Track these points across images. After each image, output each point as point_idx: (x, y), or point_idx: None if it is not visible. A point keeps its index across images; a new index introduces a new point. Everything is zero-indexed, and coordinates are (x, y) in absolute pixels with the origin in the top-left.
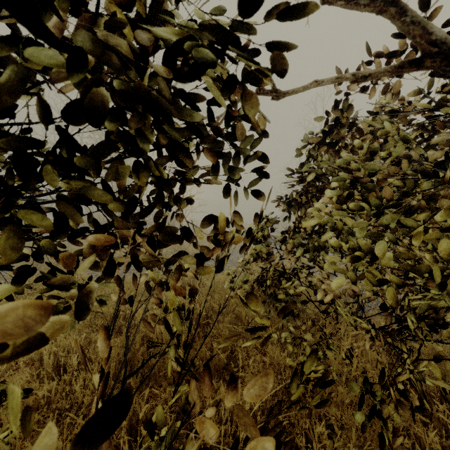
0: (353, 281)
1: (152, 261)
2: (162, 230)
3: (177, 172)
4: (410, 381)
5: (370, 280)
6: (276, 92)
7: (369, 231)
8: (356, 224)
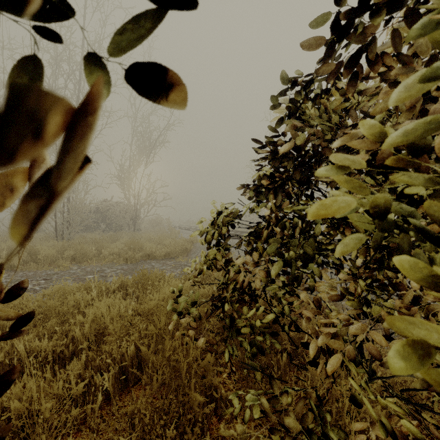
0: None
1: None
2: None
3: None
4: None
5: None
6: None
7: None
8: None
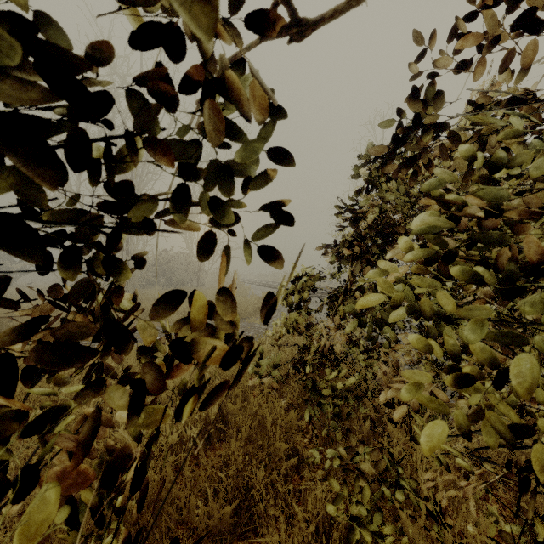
0: (461, 432)
1: (0, 414)
2: (54, 329)
3: (103, 204)
4: (529, 542)
5: (495, 431)
6: (299, 24)
7: (500, 334)
8: (468, 316)
